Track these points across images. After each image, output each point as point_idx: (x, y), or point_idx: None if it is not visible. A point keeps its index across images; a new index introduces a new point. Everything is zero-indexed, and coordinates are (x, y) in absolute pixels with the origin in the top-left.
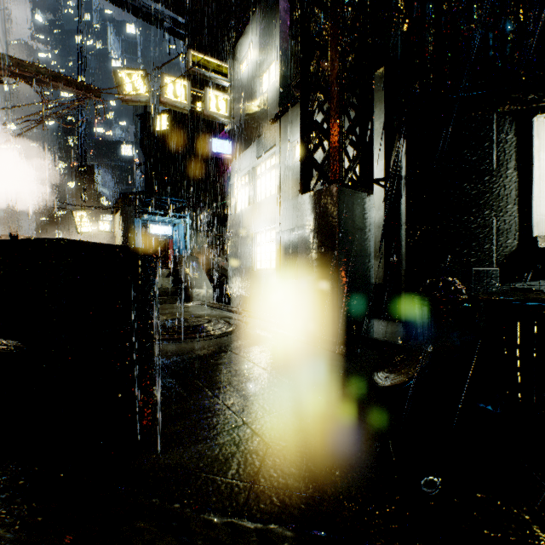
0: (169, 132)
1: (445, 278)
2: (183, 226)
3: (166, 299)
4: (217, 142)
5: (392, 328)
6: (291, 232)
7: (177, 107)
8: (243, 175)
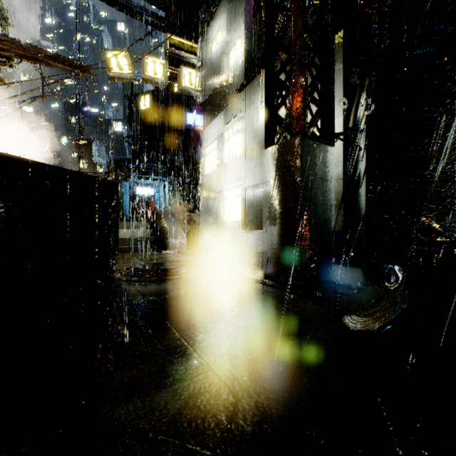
0: (151, 109)
1: (420, 219)
2: (163, 187)
3: (146, 247)
4: (191, 116)
5: (352, 273)
6: (255, 188)
7: (156, 83)
8: (213, 141)
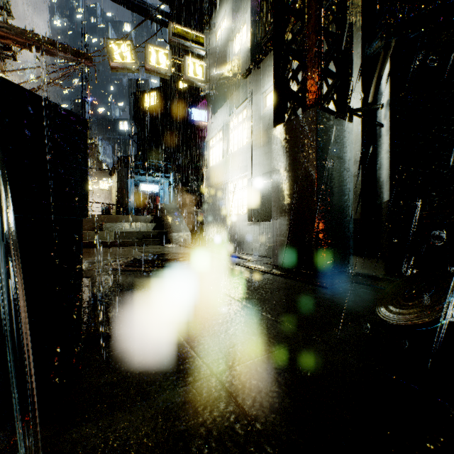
0: (156, 107)
1: None
2: (168, 184)
3: (149, 241)
4: (196, 112)
5: (372, 264)
6: (262, 177)
7: (160, 73)
8: (218, 132)
